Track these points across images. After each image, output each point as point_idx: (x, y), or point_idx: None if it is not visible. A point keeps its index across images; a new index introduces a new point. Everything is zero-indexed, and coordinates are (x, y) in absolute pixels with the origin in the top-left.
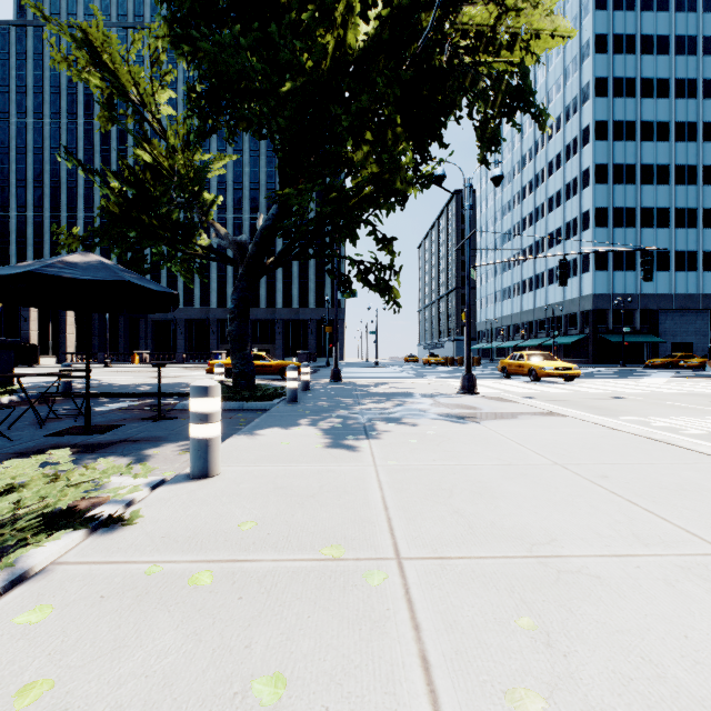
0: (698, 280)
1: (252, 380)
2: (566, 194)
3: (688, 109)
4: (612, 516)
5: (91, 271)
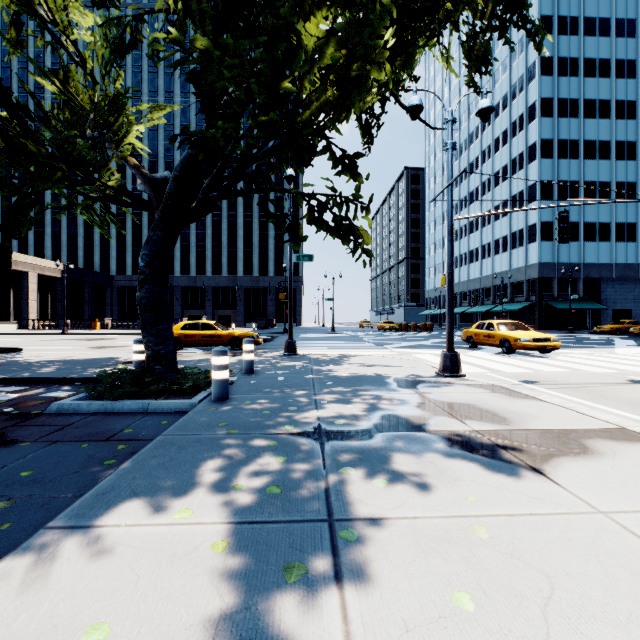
0: (636, 250)
1: (172, 364)
2: (512, 169)
3: (627, 88)
4: None
5: None
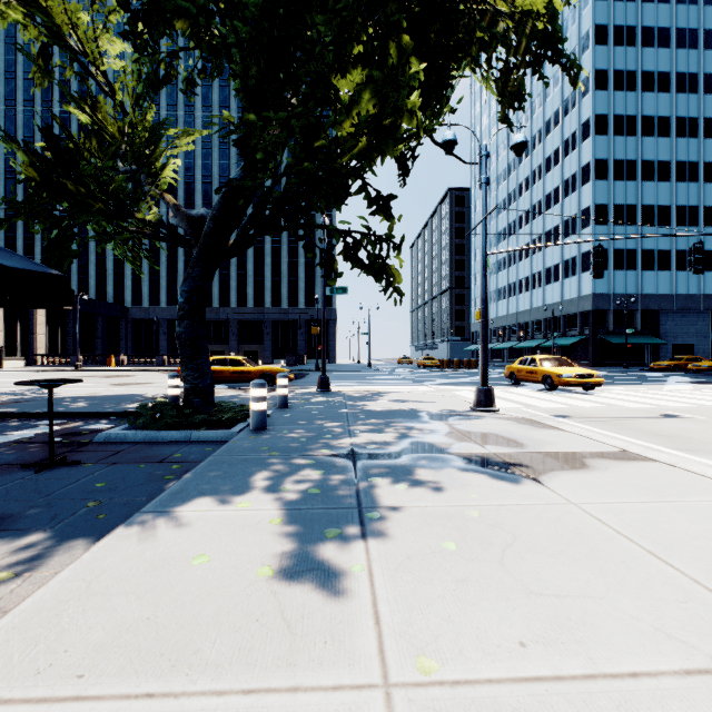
0: (699, 280)
1: (210, 397)
2: (564, 191)
3: (689, 104)
4: None
5: None
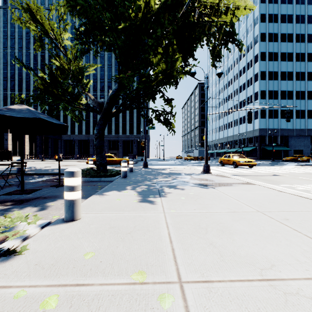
0: (305, 122)
1: (106, 167)
2: (247, 85)
3: (301, 47)
4: (301, 246)
5: (22, 113)
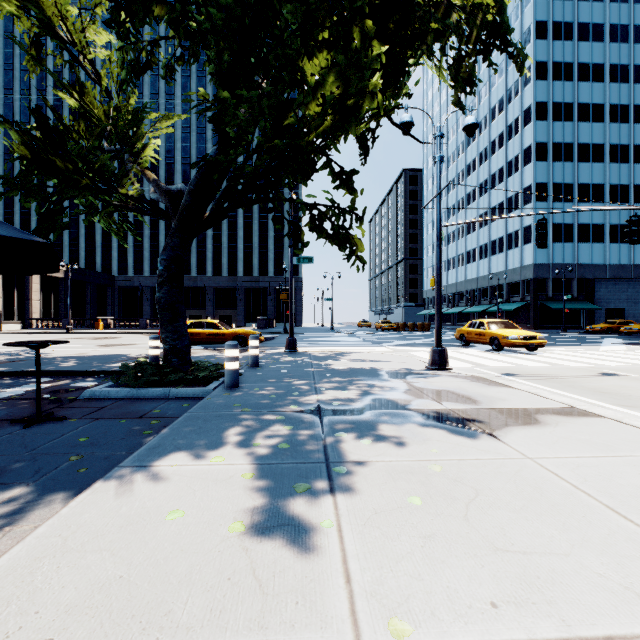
0: (629, 251)
1: (187, 357)
2: (508, 171)
3: (620, 92)
4: None
5: None
